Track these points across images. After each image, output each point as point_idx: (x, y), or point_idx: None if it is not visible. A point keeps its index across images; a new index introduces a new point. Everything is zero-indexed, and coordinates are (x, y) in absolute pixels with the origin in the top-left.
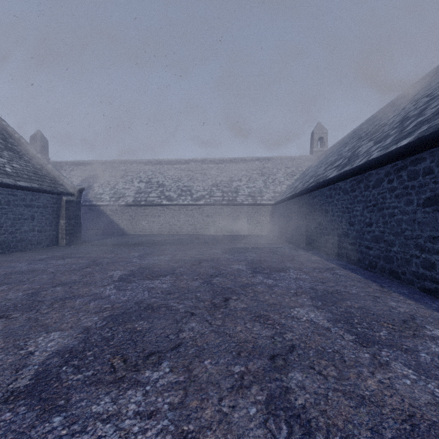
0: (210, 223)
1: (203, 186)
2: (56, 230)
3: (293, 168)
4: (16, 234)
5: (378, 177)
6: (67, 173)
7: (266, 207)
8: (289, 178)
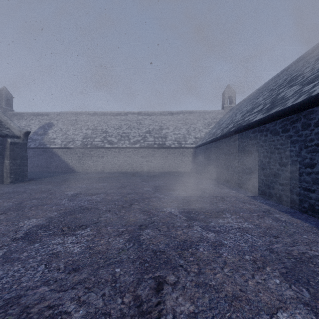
0: (144, 162)
1: (138, 133)
2: (1, 170)
3: (209, 119)
4: None
5: None
6: (27, 122)
7: (189, 150)
8: (206, 127)
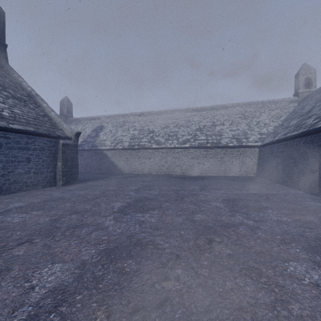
0: (195, 164)
1: (187, 131)
2: (54, 172)
3: (278, 110)
4: (8, 176)
5: None
6: (83, 126)
7: (252, 149)
8: (274, 120)
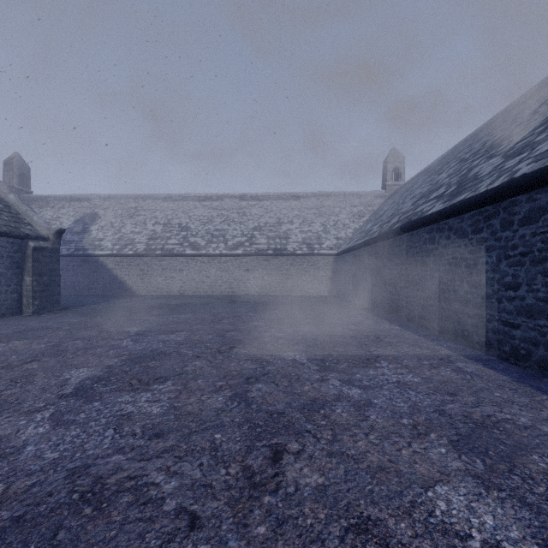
0: (251, 279)
1: (241, 230)
2: (18, 292)
3: (361, 207)
4: None
5: (533, 206)
6: (55, 212)
7: (326, 258)
8: (355, 220)
